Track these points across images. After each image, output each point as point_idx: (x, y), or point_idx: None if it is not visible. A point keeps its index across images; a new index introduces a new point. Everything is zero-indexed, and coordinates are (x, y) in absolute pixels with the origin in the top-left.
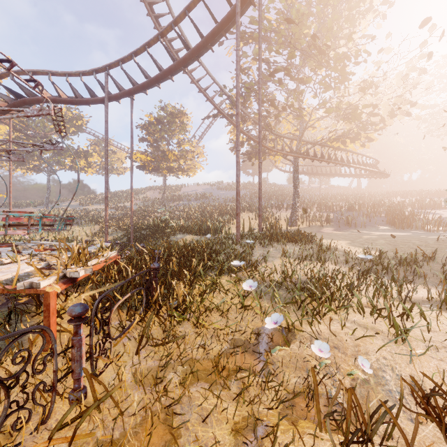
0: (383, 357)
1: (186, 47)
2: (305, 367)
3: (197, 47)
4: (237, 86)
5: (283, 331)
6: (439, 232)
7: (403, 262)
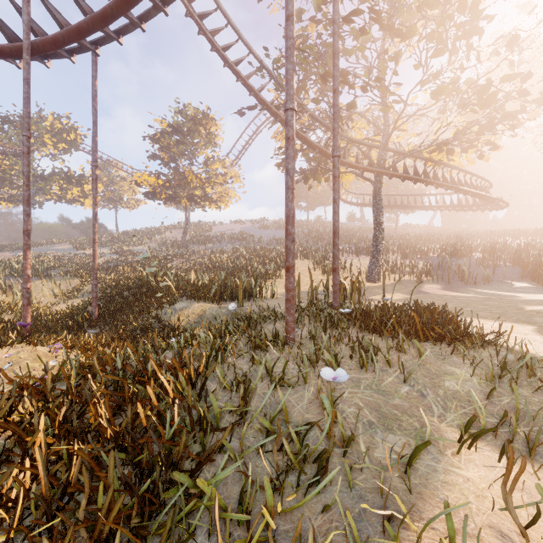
0: None
1: None
2: None
3: None
4: None
5: None
6: None
7: None
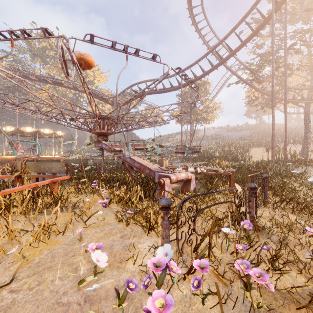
0: None
1: (230, 49)
2: None
3: (238, 48)
4: (272, 69)
5: None
6: None
7: None
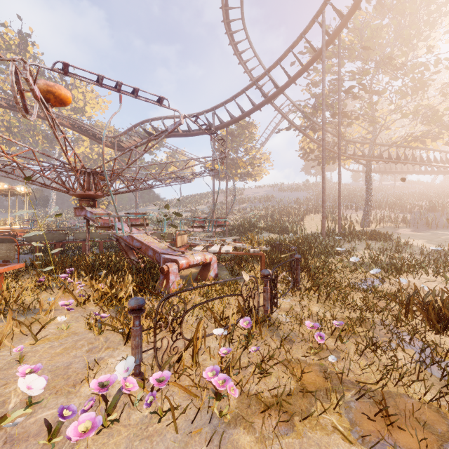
0: (437, 290)
1: (276, 86)
2: (393, 292)
3: (285, 85)
4: (323, 118)
5: (380, 277)
6: None
7: None
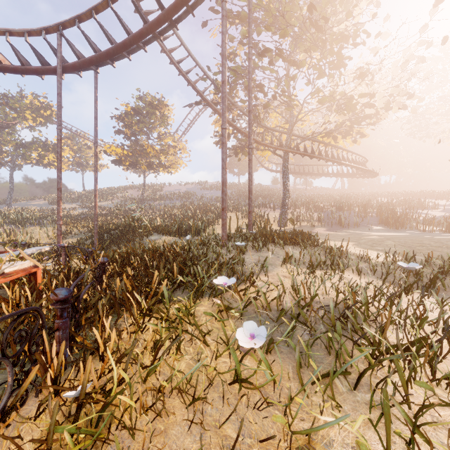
0: None
1: (160, 4)
2: None
3: (173, 5)
4: (223, 47)
5: None
6: (435, 232)
7: (445, 271)
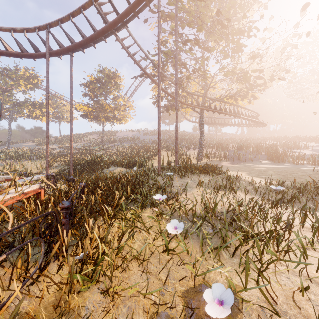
0: None
1: (116, 11)
2: None
3: (125, 12)
4: (158, 42)
5: None
6: (304, 165)
7: (302, 191)
